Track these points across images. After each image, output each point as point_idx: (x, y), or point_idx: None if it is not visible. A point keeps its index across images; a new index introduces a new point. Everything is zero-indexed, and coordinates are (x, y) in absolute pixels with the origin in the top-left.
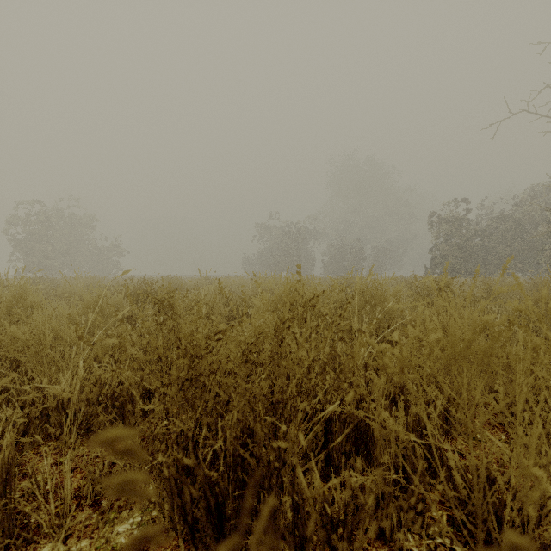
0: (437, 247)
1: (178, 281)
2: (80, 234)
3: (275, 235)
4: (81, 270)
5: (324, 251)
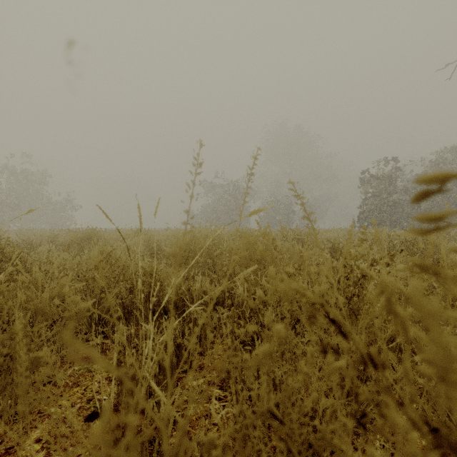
0: (365, 202)
1: (91, 234)
2: (33, 189)
3: (216, 192)
4: (35, 223)
5: (259, 207)
